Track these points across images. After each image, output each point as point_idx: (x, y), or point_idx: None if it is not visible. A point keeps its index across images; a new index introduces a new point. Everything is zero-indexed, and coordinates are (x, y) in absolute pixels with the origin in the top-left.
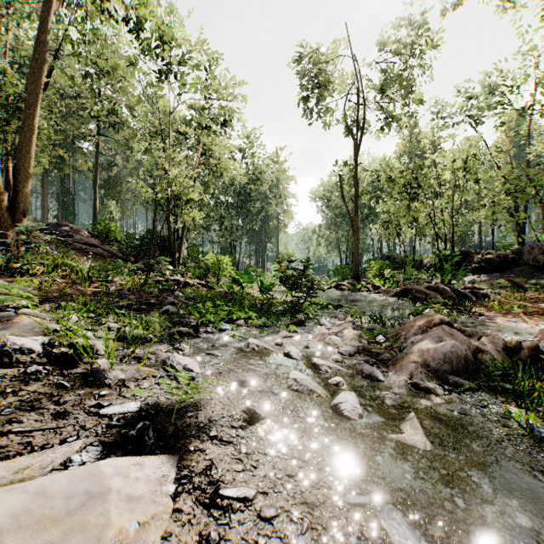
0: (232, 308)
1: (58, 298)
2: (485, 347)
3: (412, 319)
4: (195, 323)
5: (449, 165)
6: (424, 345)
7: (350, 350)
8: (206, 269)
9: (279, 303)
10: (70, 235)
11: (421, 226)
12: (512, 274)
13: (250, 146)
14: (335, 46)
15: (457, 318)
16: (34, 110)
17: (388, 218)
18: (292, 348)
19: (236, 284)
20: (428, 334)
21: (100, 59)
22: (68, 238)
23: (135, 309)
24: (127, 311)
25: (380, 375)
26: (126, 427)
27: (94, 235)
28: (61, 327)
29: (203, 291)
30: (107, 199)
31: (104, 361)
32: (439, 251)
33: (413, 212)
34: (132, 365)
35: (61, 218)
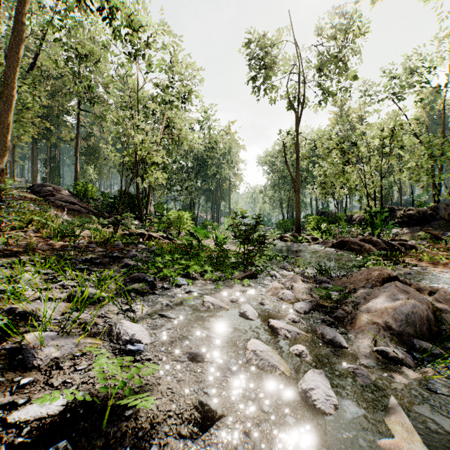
0: (189, 261)
1: (23, 253)
2: (441, 304)
3: (358, 272)
4: (151, 279)
5: (378, 133)
6: (381, 303)
7: (305, 307)
8: (169, 223)
9: (232, 254)
10: (52, 194)
11: (353, 186)
12: (431, 227)
13: (206, 119)
14: (279, 32)
15: (393, 268)
16: (12, 81)
17: (324, 179)
18: (248, 307)
19: (193, 238)
20: (382, 291)
21: (78, 43)
22: (50, 196)
23: (97, 263)
24: (88, 265)
25: (342, 340)
26: (36, 445)
27: (74, 194)
28: (7, 288)
29: (164, 244)
30: (87, 164)
31: (36, 335)
32: (370, 207)
33: (347, 174)
34: (71, 337)
35: (48, 180)
